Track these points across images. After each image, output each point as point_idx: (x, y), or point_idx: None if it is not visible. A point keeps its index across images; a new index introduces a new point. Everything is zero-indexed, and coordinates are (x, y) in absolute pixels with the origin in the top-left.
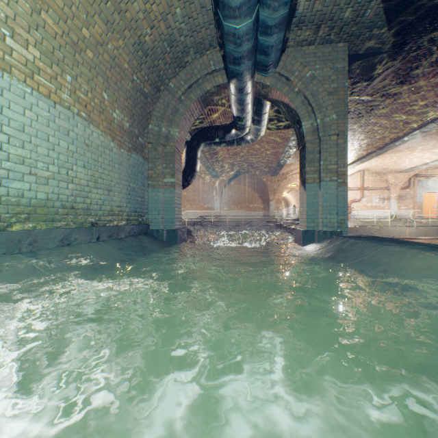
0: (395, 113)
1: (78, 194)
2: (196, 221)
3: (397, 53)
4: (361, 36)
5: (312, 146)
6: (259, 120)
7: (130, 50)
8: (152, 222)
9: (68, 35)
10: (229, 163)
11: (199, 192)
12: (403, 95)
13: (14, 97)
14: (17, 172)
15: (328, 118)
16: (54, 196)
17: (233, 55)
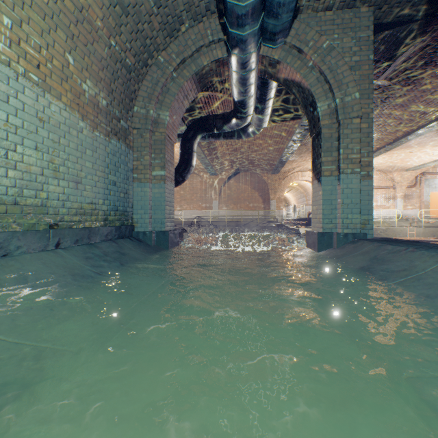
0: (413, 101)
1: (25, 184)
2: (193, 221)
3: (429, 23)
4: None
5: (329, 132)
6: (262, 108)
7: (103, 2)
8: (138, 223)
9: None
10: (228, 160)
11: (197, 191)
12: (425, 79)
13: None
14: None
15: (350, 97)
16: None
17: (236, 12)
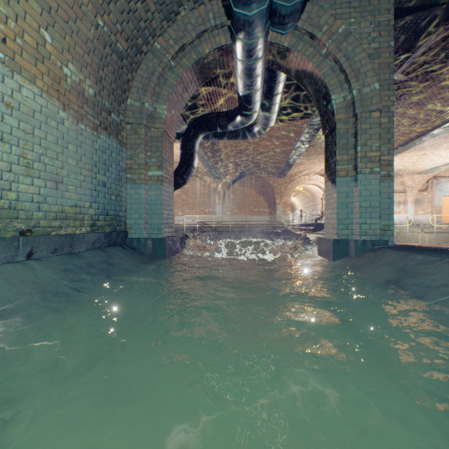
0: (429, 99)
1: None
2: (195, 227)
3: None
4: None
5: (345, 127)
6: (269, 104)
7: None
8: (132, 229)
9: None
10: (232, 163)
11: (199, 195)
12: (444, 74)
13: None
14: None
15: (368, 87)
16: None
17: None
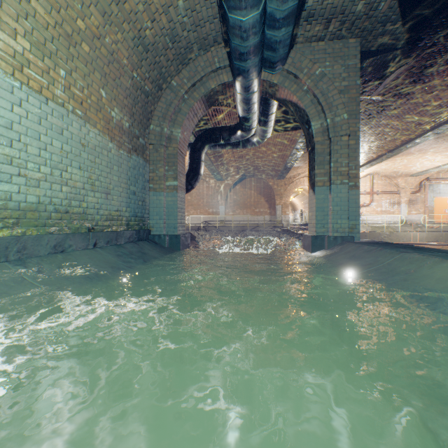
0: (407, 114)
1: (73, 197)
2: (200, 226)
3: (411, 50)
4: (374, 31)
5: (322, 148)
6: (265, 121)
7: (129, 44)
8: (154, 227)
9: (62, 27)
10: (234, 167)
11: (203, 196)
12: (416, 95)
13: (1, 91)
14: (4, 173)
15: (339, 117)
16: (46, 200)
17: (239, 51)
